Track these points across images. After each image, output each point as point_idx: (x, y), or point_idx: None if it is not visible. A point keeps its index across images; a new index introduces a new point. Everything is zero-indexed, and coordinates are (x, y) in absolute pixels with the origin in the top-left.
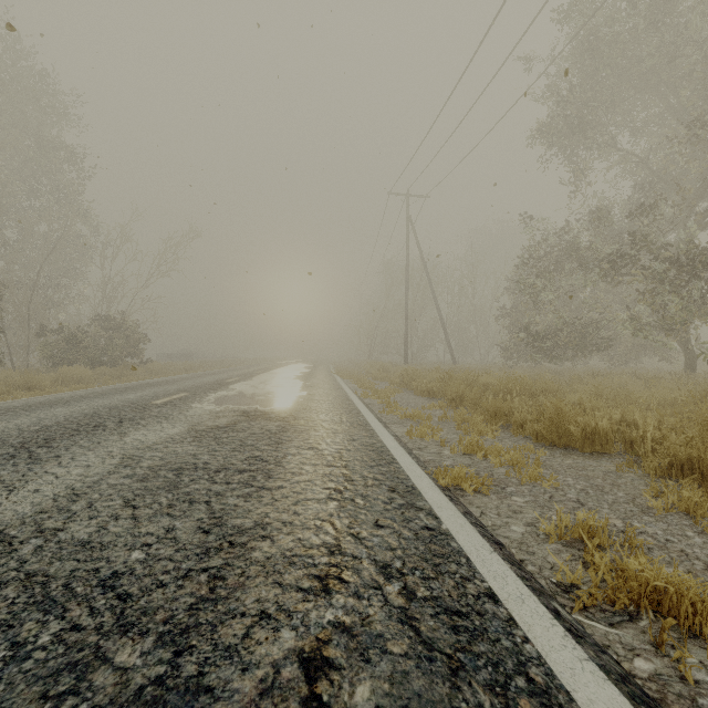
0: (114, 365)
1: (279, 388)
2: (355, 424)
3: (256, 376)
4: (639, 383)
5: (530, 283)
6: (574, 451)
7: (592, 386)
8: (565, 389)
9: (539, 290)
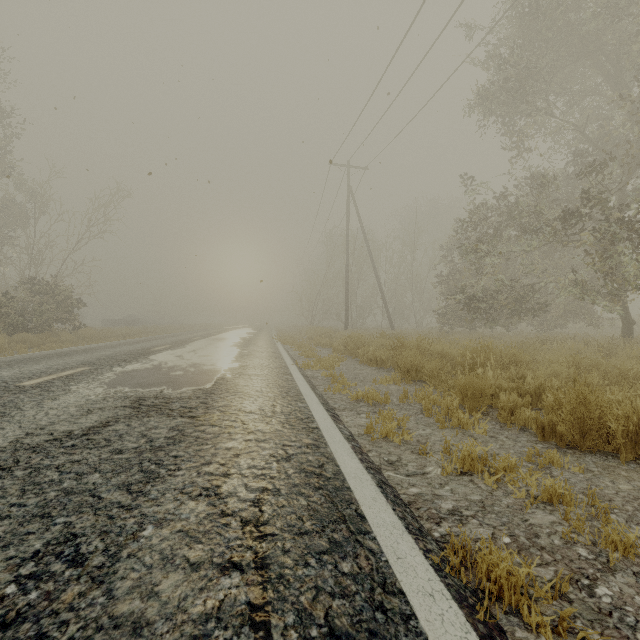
0: (41, 331)
1: (208, 359)
2: (292, 417)
3: (190, 343)
4: (593, 349)
5: (473, 248)
6: (611, 460)
7: (558, 355)
8: (529, 358)
9: (480, 256)
